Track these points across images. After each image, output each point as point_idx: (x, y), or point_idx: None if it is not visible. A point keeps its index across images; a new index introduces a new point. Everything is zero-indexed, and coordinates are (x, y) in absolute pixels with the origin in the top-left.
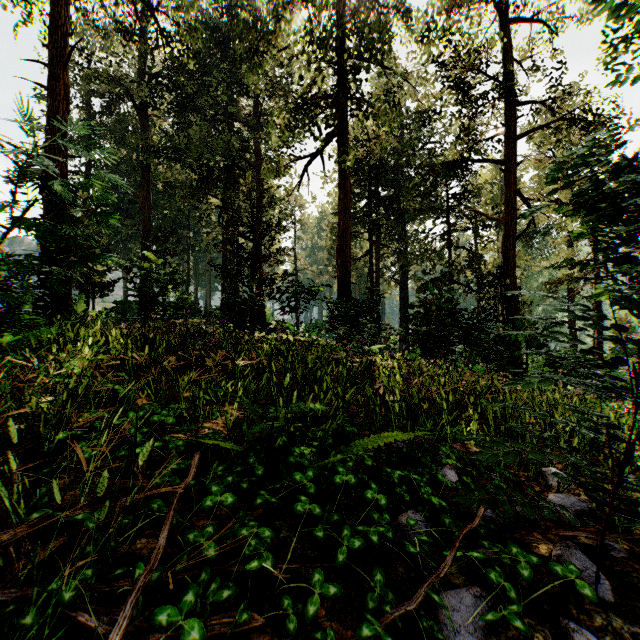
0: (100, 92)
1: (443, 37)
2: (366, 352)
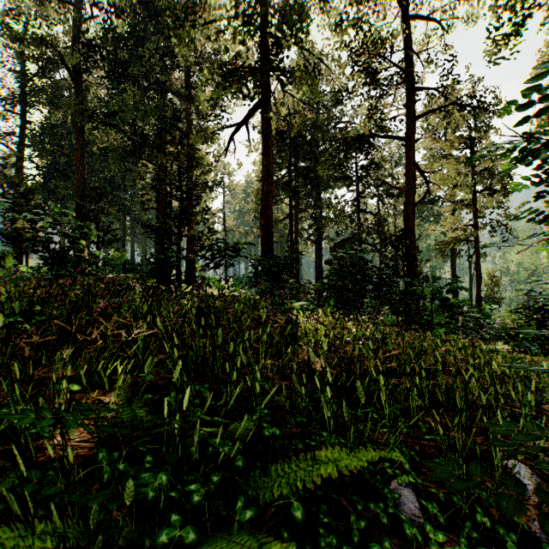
0: (33, 55)
1: (355, 24)
2: (288, 309)
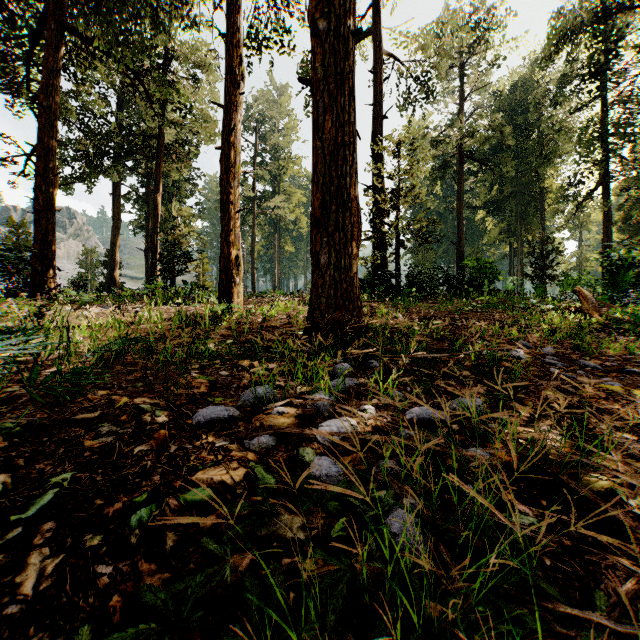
0: None
1: None
2: None
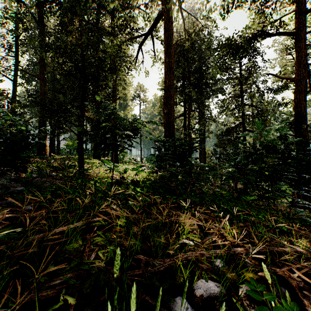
0: (13, 11)
1: None
2: None
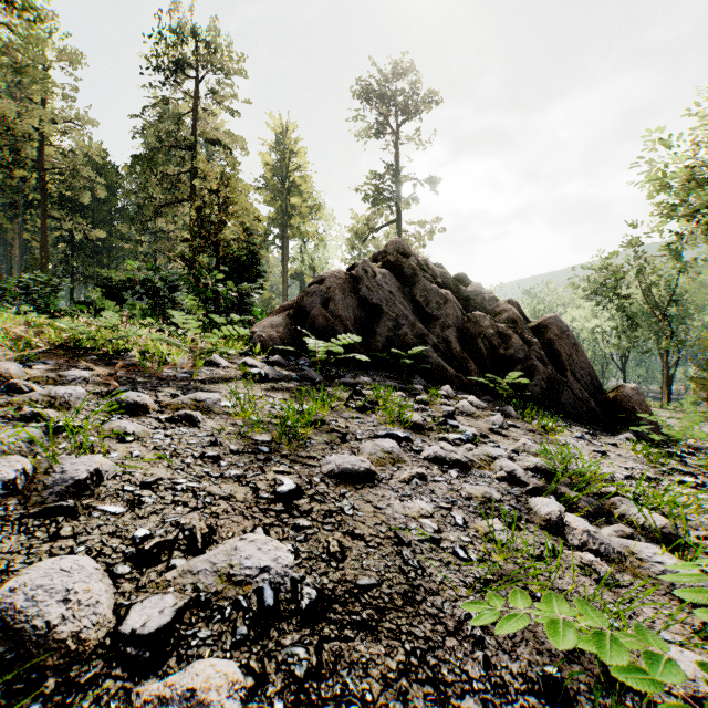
0: None
1: None
2: None
